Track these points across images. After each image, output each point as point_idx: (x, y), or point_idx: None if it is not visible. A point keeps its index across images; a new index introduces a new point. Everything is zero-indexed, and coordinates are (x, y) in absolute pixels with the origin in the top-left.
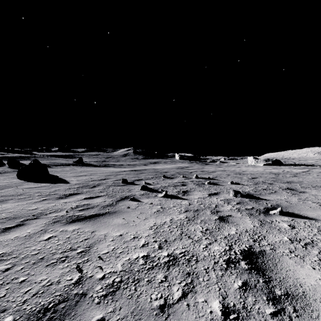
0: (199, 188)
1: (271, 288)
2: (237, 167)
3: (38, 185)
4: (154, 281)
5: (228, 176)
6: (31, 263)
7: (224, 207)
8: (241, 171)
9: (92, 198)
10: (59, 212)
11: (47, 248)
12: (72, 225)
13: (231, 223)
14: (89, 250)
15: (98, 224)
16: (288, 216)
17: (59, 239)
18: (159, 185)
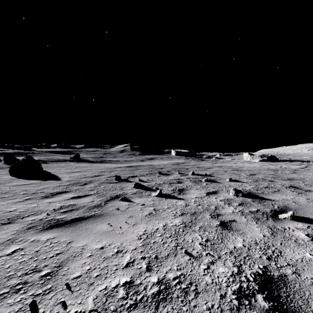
0: (196, 186)
1: None
2: (234, 163)
3: (27, 182)
4: None
5: (226, 172)
6: None
7: (225, 209)
8: (238, 167)
9: (80, 197)
10: (39, 215)
11: (5, 268)
12: (47, 233)
13: (236, 232)
14: (57, 271)
15: (78, 231)
16: (302, 221)
17: (25, 254)
18: (154, 183)
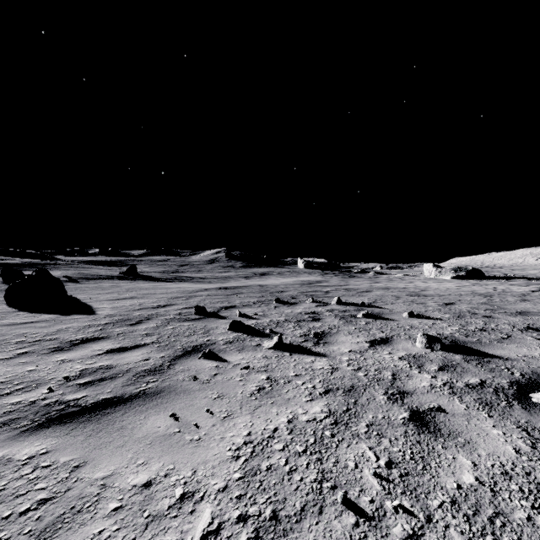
0: (347, 327)
1: None
2: (409, 283)
3: (33, 319)
4: None
5: (399, 299)
6: None
7: (414, 379)
8: (418, 289)
9: (124, 350)
10: (32, 392)
11: None
12: (35, 440)
13: (452, 439)
14: None
15: (103, 435)
16: None
17: None
18: (267, 320)
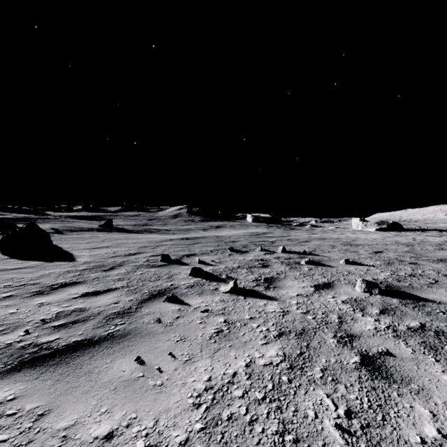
0: (293, 273)
1: None
2: (340, 234)
3: (21, 265)
4: None
5: (334, 248)
6: None
7: (359, 322)
8: (349, 240)
9: (97, 294)
10: (9, 334)
11: None
12: (5, 384)
13: (405, 386)
14: None
15: (71, 380)
16: None
17: None
18: (223, 266)
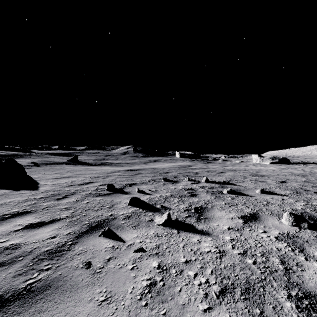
0: (219, 202)
1: None
2: (246, 166)
3: None
4: None
5: (246, 178)
6: None
7: (307, 271)
8: (255, 171)
9: (39, 225)
10: None
11: None
12: None
13: None
14: None
15: None
16: None
17: None
18: (158, 195)
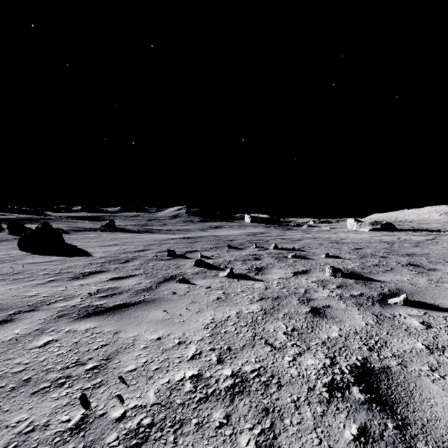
0: (279, 264)
1: (410, 441)
2: (333, 234)
3: (46, 259)
4: (207, 425)
5: (321, 246)
6: (9, 388)
7: (318, 293)
8: (339, 238)
9: (122, 278)
10: (70, 301)
11: (40, 361)
12: (85, 322)
13: (332, 319)
14: (106, 364)
15: (126, 320)
16: (418, 307)
17: (61, 346)
18: (222, 259)
